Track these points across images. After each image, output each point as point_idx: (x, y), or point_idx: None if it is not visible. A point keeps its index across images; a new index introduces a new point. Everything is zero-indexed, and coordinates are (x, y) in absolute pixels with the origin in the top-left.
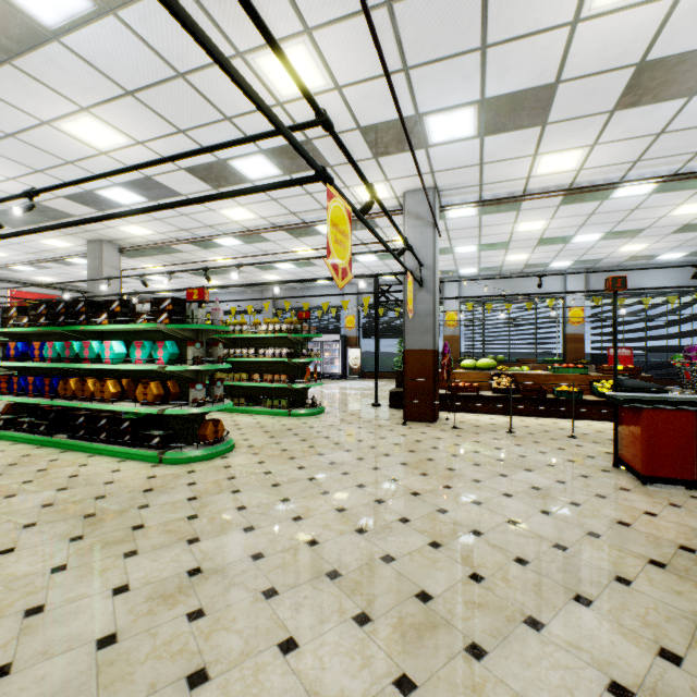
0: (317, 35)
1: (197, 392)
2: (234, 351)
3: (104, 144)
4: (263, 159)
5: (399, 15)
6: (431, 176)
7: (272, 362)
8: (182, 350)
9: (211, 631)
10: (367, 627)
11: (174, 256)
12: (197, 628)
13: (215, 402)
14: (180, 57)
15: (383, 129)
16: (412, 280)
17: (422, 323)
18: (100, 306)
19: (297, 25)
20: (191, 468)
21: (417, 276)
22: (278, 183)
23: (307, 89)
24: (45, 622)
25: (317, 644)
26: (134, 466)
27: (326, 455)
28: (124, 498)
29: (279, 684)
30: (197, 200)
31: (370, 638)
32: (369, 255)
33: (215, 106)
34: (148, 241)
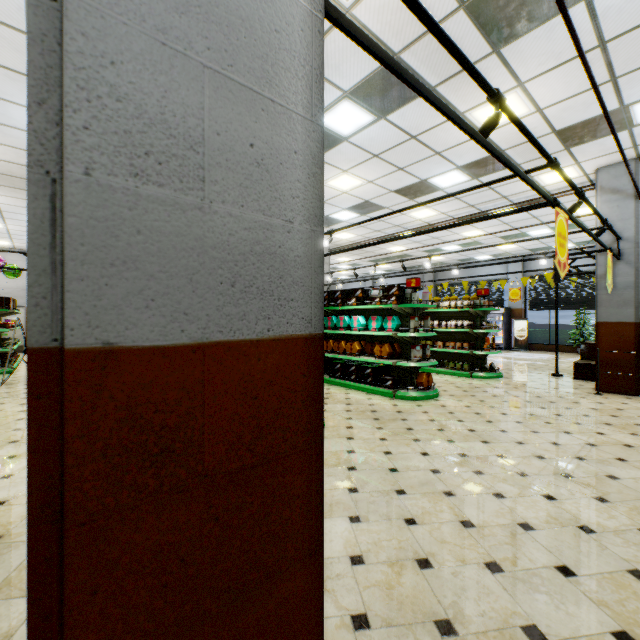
0: (528, 84)
1: (416, 352)
2: (420, 322)
3: (347, 187)
4: (456, 173)
5: (611, 48)
6: (633, 150)
7: (452, 332)
8: (401, 322)
9: (493, 481)
10: (607, 504)
11: (362, 250)
12: (483, 478)
13: (426, 360)
14: (416, 128)
15: (580, 126)
16: (610, 256)
17: (619, 296)
18: (347, 293)
19: (512, 84)
20: (417, 403)
21: (613, 249)
22: (512, 211)
23: (546, 153)
24: (397, 458)
25: (570, 501)
26: (378, 398)
27: (522, 408)
28: (388, 413)
29: (551, 509)
30: (446, 227)
31: (611, 508)
32: (542, 229)
33: (430, 148)
34: (348, 242)
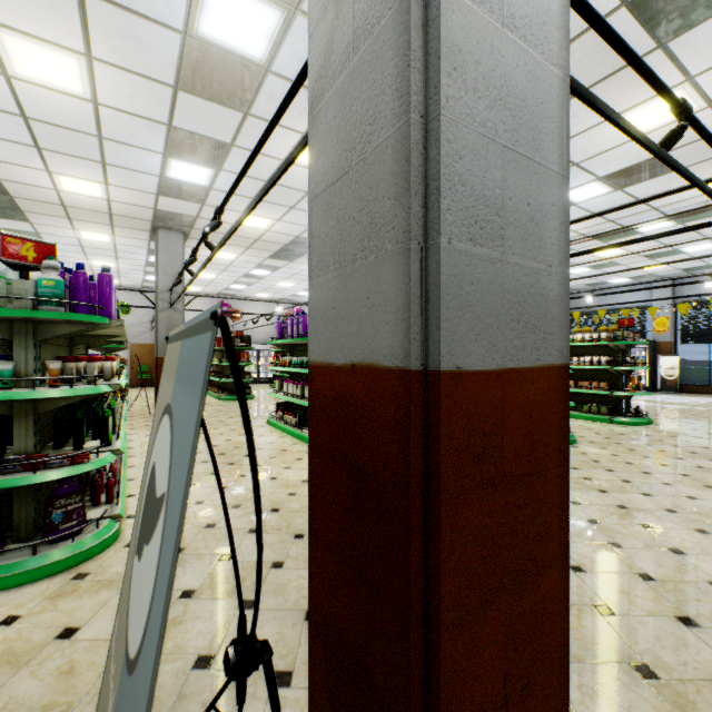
0: (699, 77)
1: None
2: None
3: None
4: (595, 184)
5: None
6: None
7: (585, 369)
8: None
9: (666, 536)
10: None
11: None
12: (653, 532)
13: None
14: None
15: None
16: None
17: None
18: None
19: (678, 79)
20: None
21: None
22: (683, 229)
23: None
24: None
25: None
26: None
27: (686, 460)
28: None
29: None
30: (596, 250)
31: None
32: (703, 243)
33: None
34: None
